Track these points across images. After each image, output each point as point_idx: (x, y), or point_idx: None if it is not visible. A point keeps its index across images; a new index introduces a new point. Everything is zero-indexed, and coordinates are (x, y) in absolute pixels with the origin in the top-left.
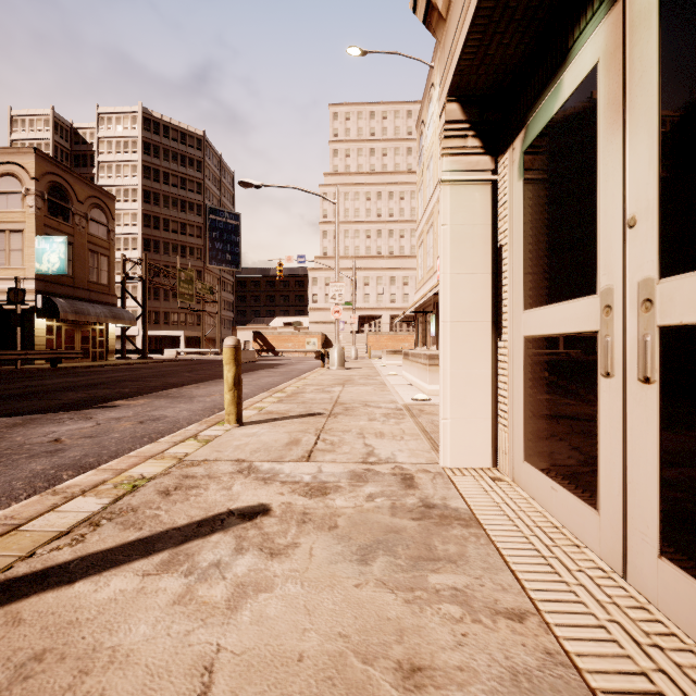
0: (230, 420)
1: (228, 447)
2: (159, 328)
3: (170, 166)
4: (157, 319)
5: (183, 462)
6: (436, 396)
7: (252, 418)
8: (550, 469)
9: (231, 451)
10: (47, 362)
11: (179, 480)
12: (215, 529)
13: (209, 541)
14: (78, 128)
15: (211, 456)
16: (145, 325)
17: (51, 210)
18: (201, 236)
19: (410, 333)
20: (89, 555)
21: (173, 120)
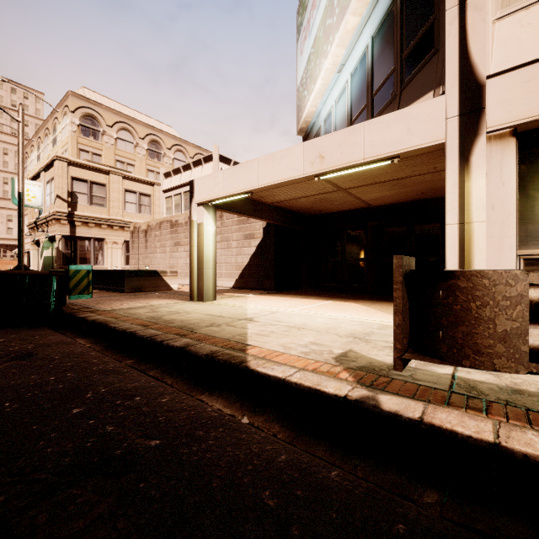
0: None
1: None
2: None
3: None
4: None
5: None
6: None
7: None
8: None
9: None
10: None
11: None
12: None
13: None
14: None
15: None
16: None
17: None
18: None
19: (16, 258)
20: None
21: None
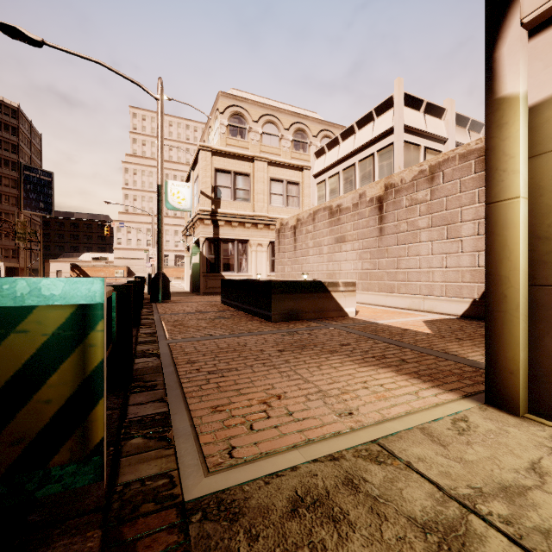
0: None
1: None
2: None
3: None
4: None
5: None
6: None
7: None
8: None
9: None
10: None
11: None
12: None
13: None
14: None
15: None
16: None
17: None
18: (16, 187)
19: None
20: None
21: None
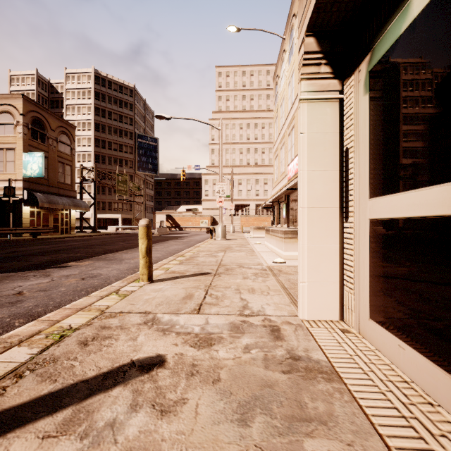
0: (143, 278)
1: (140, 301)
2: (105, 213)
3: (112, 107)
4: (104, 206)
5: (103, 314)
6: (289, 259)
7: (160, 276)
8: (398, 330)
9: (141, 304)
10: (30, 235)
11: (98, 330)
12: (117, 381)
13: (110, 395)
14: (53, 83)
15: (126, 308)
16: (95, 211)
17: (33, 135)
18: (132, 153)
19: (269, 215)
20: (3, 411)
21: (114, 77)
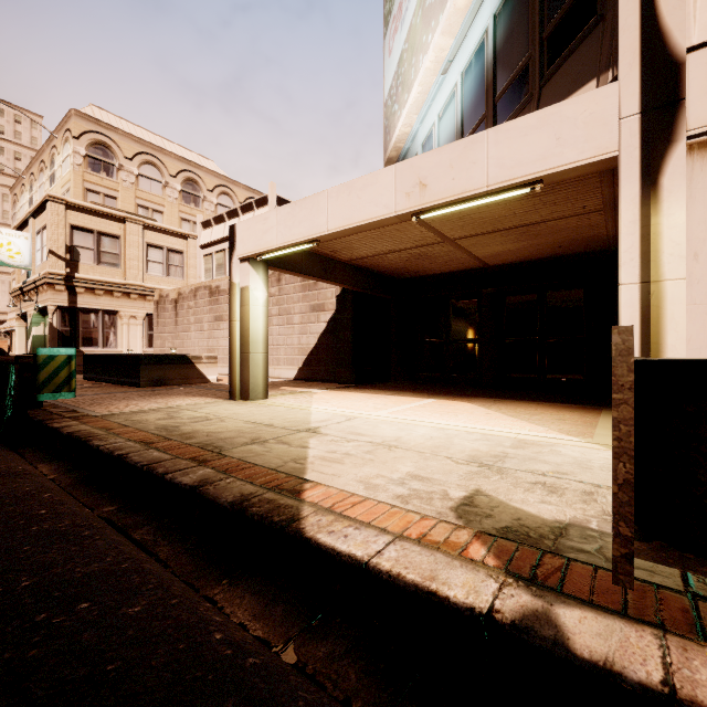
0: None
1: None
2: None
3: None
4: None
5: None
6: None
7: None
8: None
9: None
10: None
11: None
12: None
13: None
14: None
15: None
16: None
17: None
18: None
19: (3, 338)
20: None
21: None
